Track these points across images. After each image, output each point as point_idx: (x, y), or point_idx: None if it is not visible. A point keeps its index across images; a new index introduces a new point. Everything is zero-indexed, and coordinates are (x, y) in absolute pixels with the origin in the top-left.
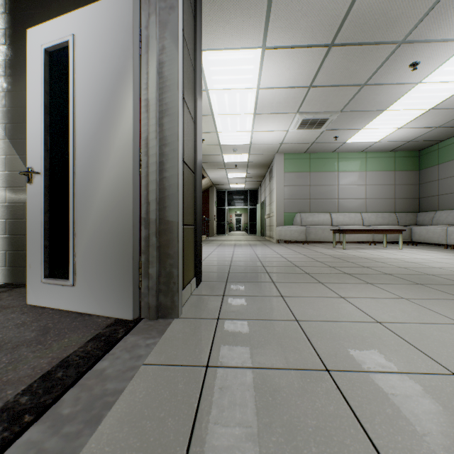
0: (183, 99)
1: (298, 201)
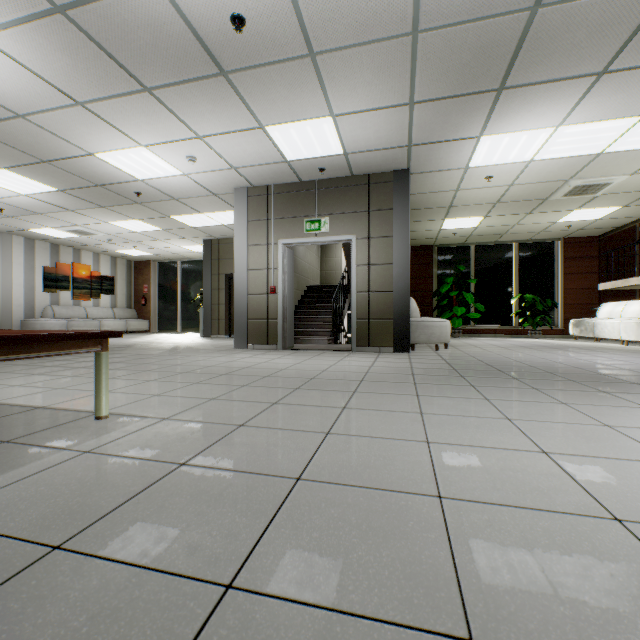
0: (369, 266)
1: None
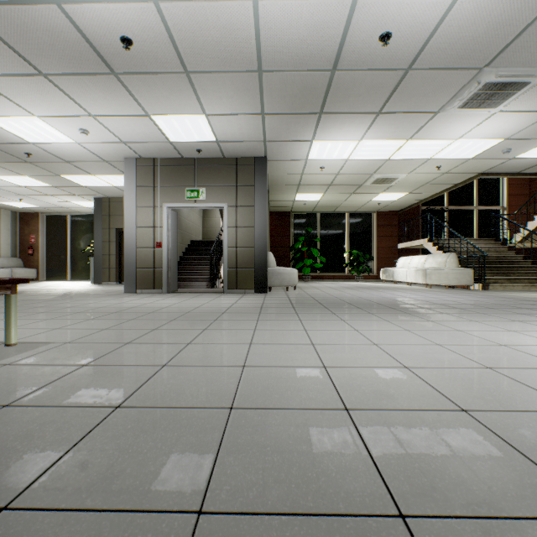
0: (237, 228)
1: None
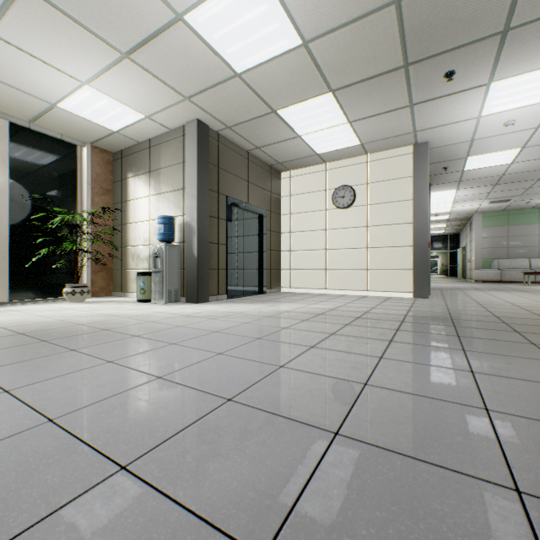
0: None
1: (495, 249)
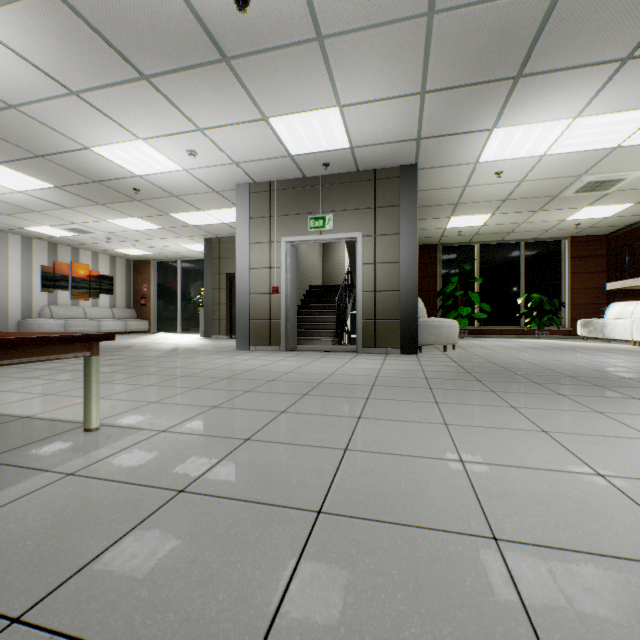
0: (375, 265)
1: None
